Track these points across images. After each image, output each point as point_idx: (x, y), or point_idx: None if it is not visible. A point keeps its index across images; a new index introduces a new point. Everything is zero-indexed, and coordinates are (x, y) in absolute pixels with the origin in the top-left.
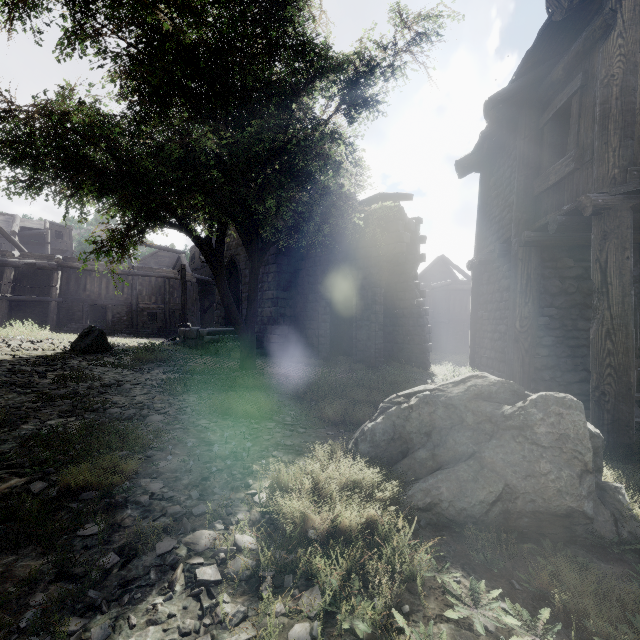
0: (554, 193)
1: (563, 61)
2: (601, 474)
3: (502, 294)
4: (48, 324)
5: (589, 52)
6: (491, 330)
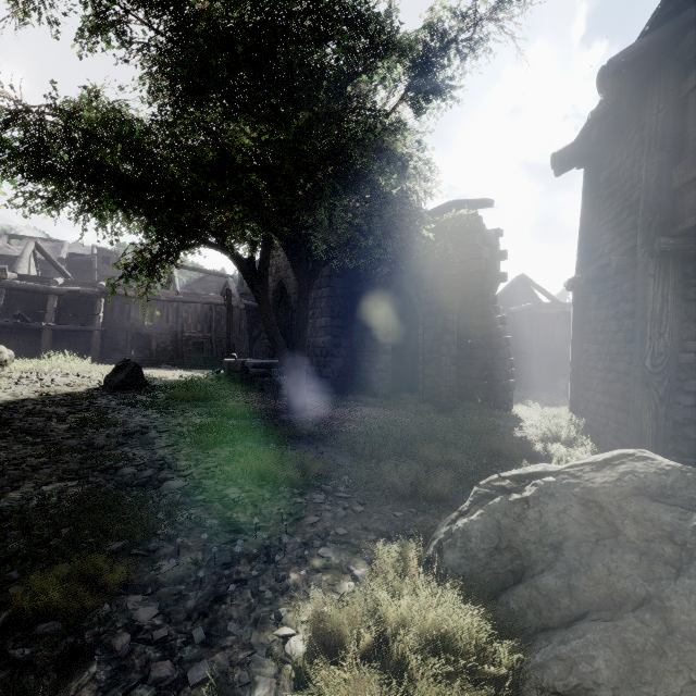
0: None
1: None
2: None
3: (620, 322)
4: (91, 354)
5: None
6: (603, 368)
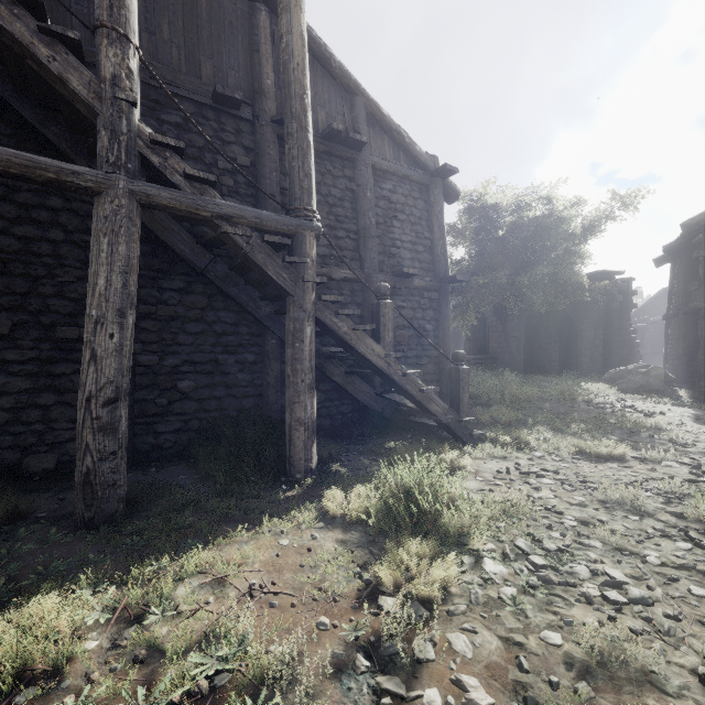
0: (695, 293)
1: (696, 240)
2: (673, 386)
3: (677, 336)
4: None
5: (704, 243)
6: (672, 355)
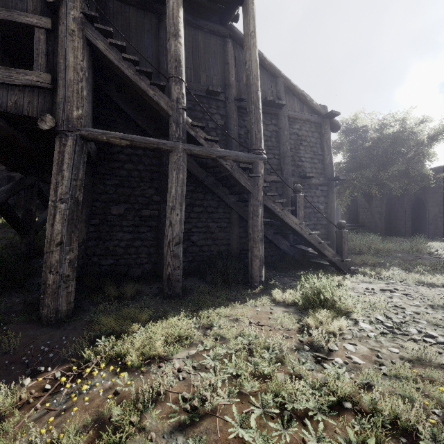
0: None
1: None
2: None
3: None
4: None
5: None
6: None
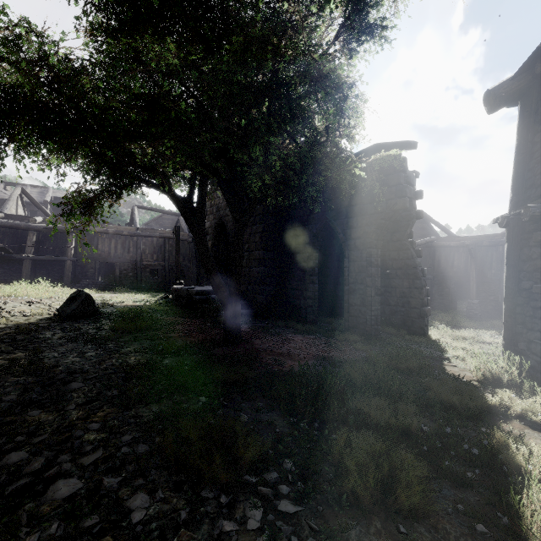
0: None
1: None
2: None
3: None
4: (64, 280)
5: None
6: None
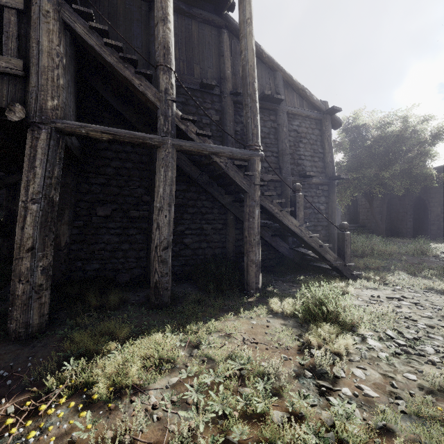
0: None
1: None
2: None
3: None
4: None
5: None
6: None
